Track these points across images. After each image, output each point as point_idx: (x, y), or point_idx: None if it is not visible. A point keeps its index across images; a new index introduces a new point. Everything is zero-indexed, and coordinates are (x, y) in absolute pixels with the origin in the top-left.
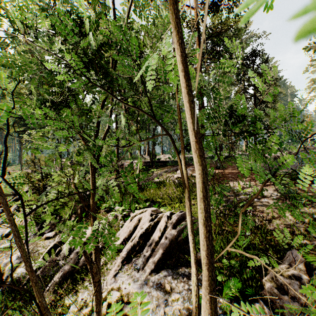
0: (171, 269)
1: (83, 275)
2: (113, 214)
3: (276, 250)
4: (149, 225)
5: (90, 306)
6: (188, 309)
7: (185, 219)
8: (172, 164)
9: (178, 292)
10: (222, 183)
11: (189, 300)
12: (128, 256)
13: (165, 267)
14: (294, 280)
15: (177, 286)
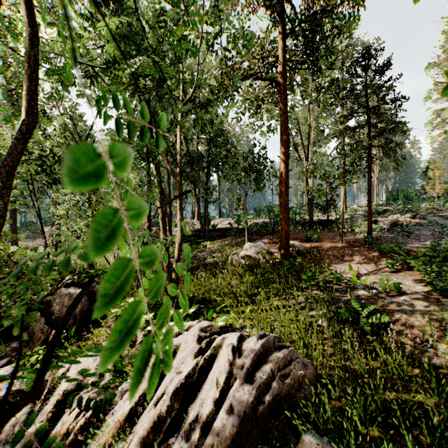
0: None
1: None
2: None
3: None
4: (195, 365)
5: None
6: None
7: (272, 355)
8: (235, 234)
9: None
10: (321, 267)
11: None
12: (144, 446)
13: None
14: None
15: None
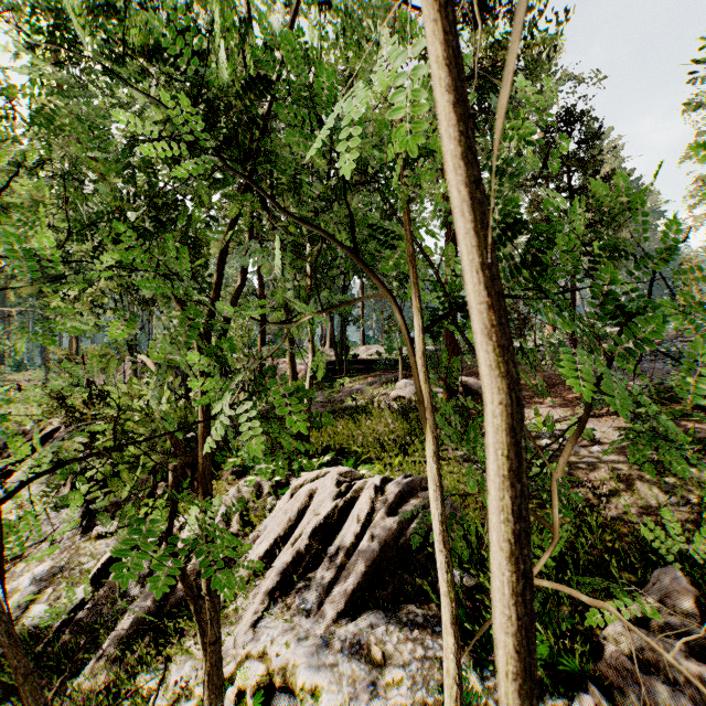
0: (383, 611)
1: (182, 623)
2: (251, 481)
3: (627, 566)
4: (334, 507)
5: (196, 697)
6: (425, 705)
7: (417, 495)
8: (386, 368)
9: (402, 665)
10: None
11: (426, 685)
12: (284, 578)
13: (369, 606)
14: (671, 639)
15: (398, 649)
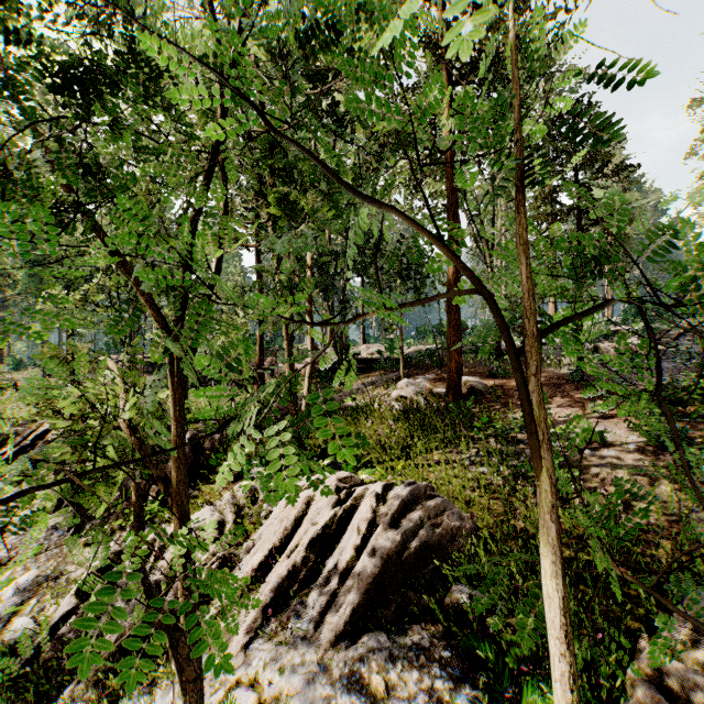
0: (386, 632)
1: None
2: (246, 486)
3: None
4: (333, 516)
5: None
6: None
7: (421, 504)
8: (386, 367)
9: (407, 697)
10: (505, 412)
11: None
12: (279, 594)
13: (371, 627)
14: None
15: (402, 678)
